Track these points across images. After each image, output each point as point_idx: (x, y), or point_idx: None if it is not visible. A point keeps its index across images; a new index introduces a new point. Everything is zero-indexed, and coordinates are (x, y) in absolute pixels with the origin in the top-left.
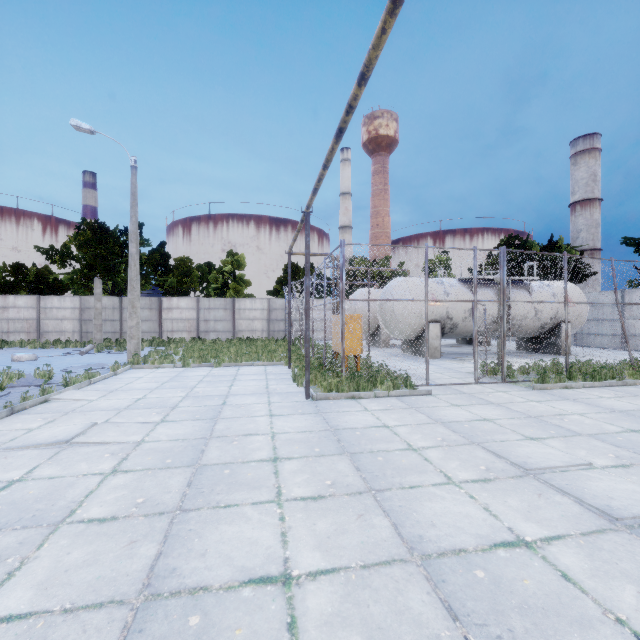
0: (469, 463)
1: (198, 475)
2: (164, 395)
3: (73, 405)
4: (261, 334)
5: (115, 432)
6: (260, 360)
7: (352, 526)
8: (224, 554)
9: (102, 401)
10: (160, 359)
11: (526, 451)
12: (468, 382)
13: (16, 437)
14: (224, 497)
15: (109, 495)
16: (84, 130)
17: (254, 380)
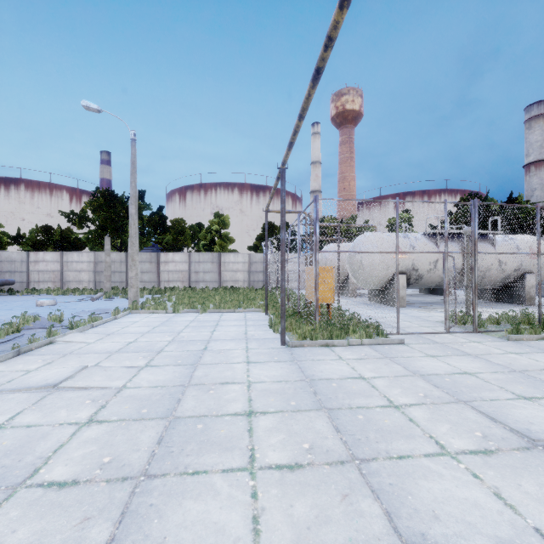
0: (461, 427)
1: (170, 430)
2: (153, 339)
3: (72, 347)
4: (243, 284)
5: (101, 376)
6: (241, 307)
7: (336, 512)
8: None
9: (98, 344)
10: (154, 305)
11: (524, 414)
12: (438, 331)
13: (13, 379)
14: (193, 460)
15: (77, 451)
16: (92, 109)
17: (234, 326)
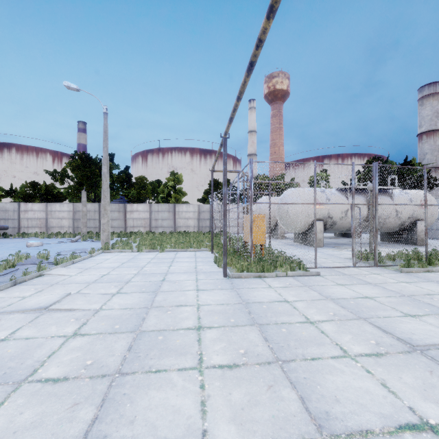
0: (360, 337)
1: (137, 340)
2: (122, 272)
3: (58, 279)
4: (193, 229)
5: (82, 301)
6: (192, 247)
7: (263, 397)
8: (150, 422)
9: (78, 276)
10: (122, 246)
11: (408, 327)
12: (347, 266)
13: (12, 303)
14: (156, 362)
15: (66, 356)
16: (72, 89)
17: (187, 262)
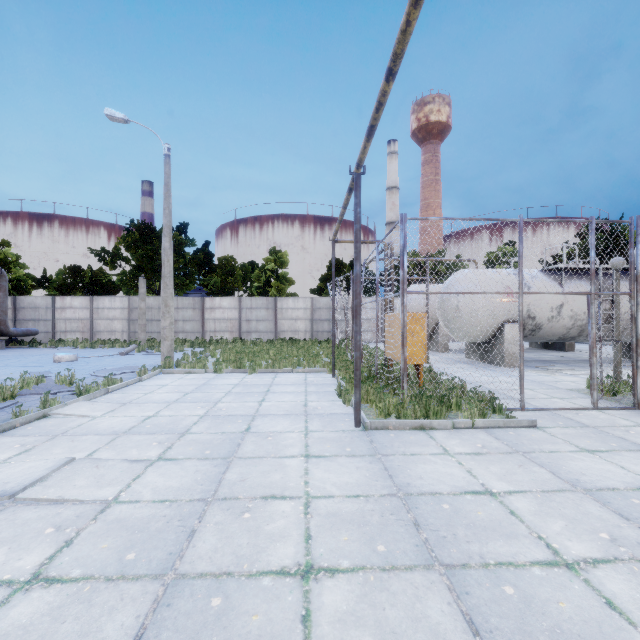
0: None
1: (162, 609)
2: (179, 412)
3: (70, 424)
4: (304, 335)
5: (87, 478)
6: (300, 365)
7: None
8: None
9: (105, 419)
10: (191, 363)
11: None
12: (580, 406)
13: None
14: None
15: None
16: (118, 119)
17: (291, 393)
